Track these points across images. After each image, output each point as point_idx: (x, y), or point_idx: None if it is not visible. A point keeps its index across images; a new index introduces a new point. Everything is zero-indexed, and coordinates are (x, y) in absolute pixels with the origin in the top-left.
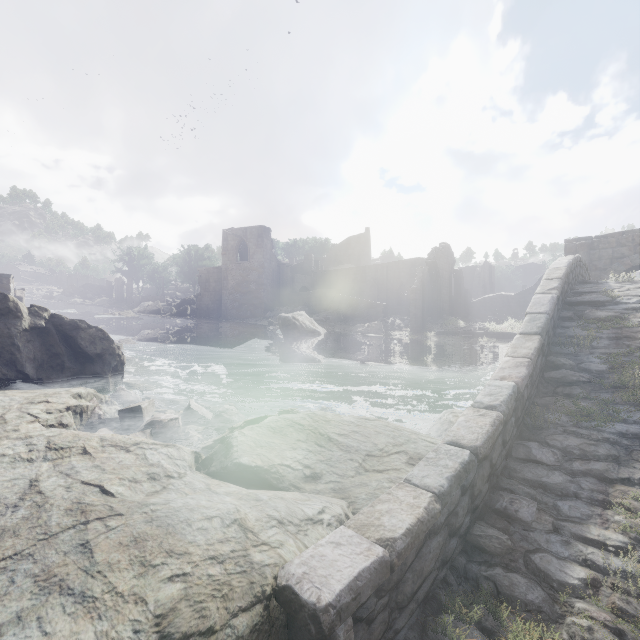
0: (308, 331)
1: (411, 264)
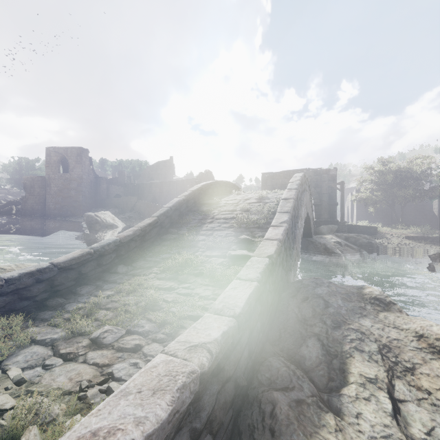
0: (108, 225)
1: (191, 182)
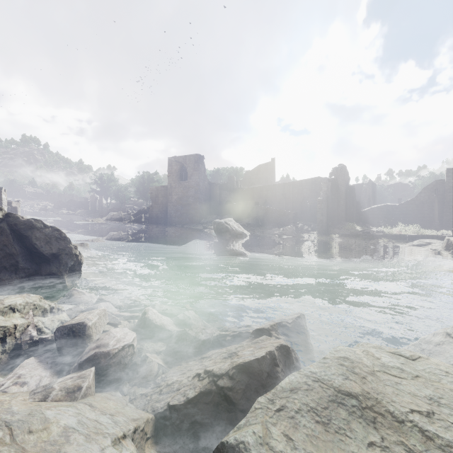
0: (237, 233)
1: (312, 182)
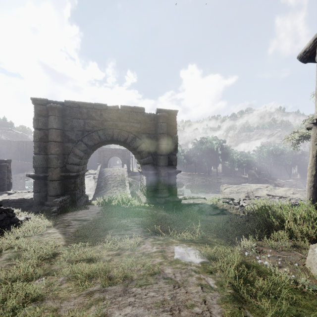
0: None
1: None
